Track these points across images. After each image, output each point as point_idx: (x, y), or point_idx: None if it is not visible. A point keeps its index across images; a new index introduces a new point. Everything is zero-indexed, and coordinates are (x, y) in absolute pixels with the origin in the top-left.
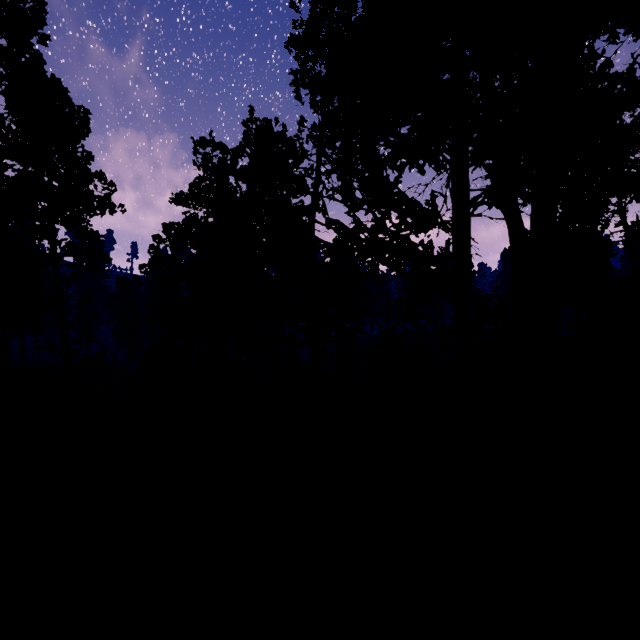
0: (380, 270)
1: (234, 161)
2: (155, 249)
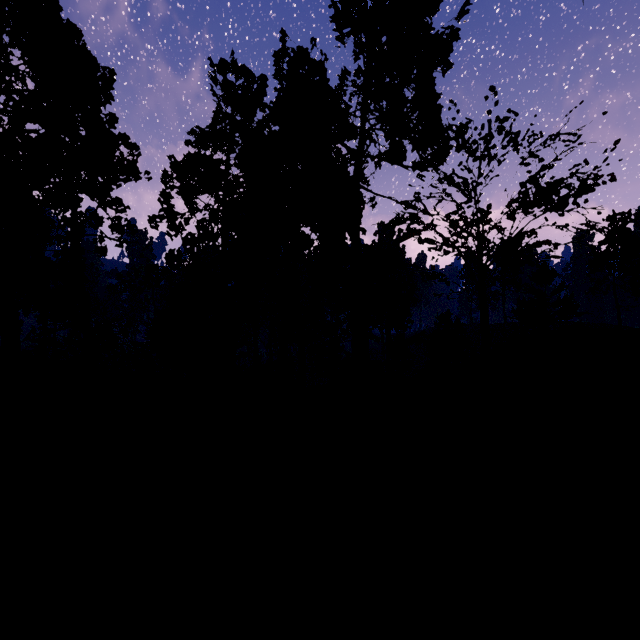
0: (469, 168)
1: (260, 89)
2: (163, 192)
